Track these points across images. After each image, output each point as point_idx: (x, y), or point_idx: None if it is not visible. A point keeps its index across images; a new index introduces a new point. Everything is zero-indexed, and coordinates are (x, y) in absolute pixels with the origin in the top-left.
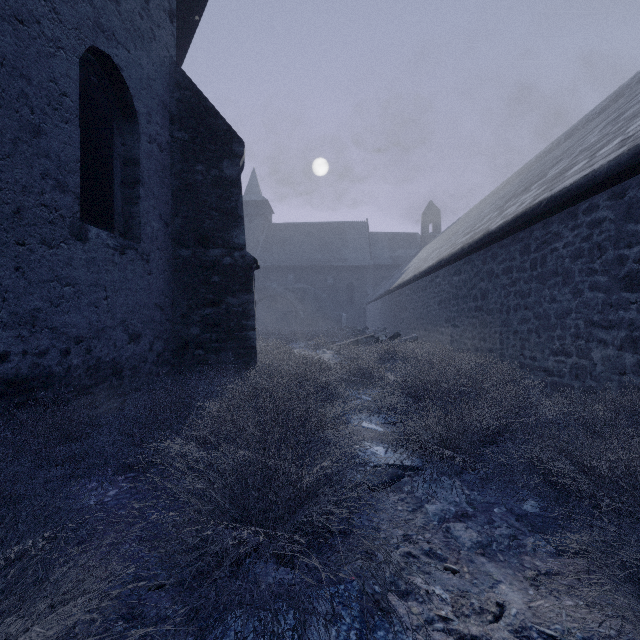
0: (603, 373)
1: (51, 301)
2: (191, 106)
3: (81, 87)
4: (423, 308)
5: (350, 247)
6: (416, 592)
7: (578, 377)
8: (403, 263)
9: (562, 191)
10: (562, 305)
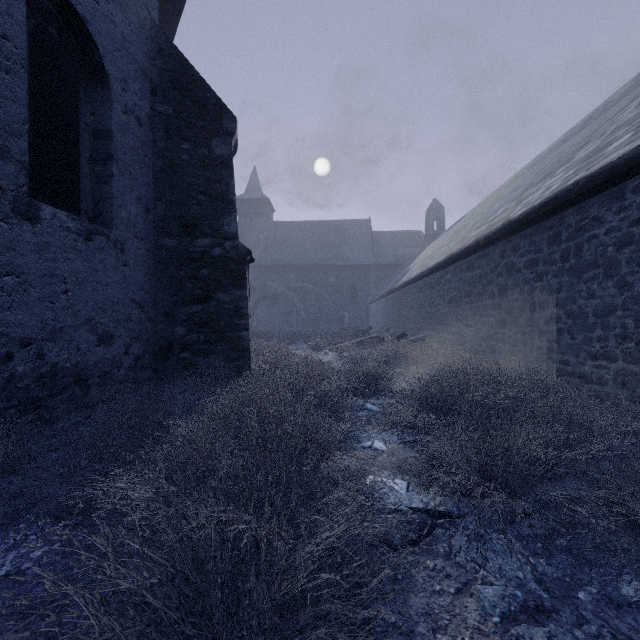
0: None
1: None
2: (176, 76)
3: (34, 37)
4: (431, 307)
5: (352, 246)
6: None
7: (626, 385)
8: (406, 262)
9: (606, 167)
10: (603, 301)
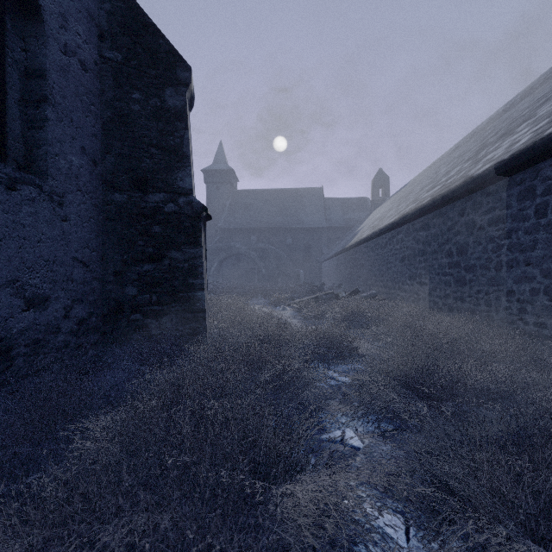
0: None
1: None
2: (125, 21)
3: None
4: (382, 265)
5: (307, 211)
6: None
7: None
8: (355, 225)
9: None
10: None
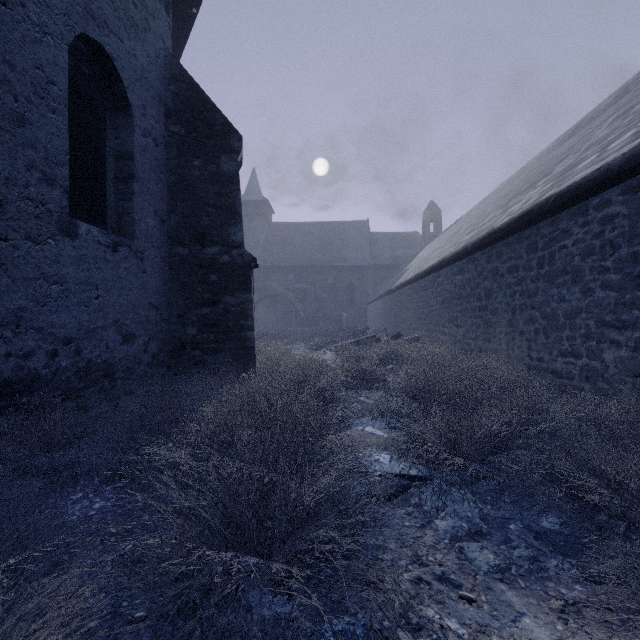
0: (616, 375)
1: (37, 300)
2: (188, 99)
3: (71, 77)
4: (425, 308)
5: (351, 247)
6: (430, 630)
7: (589, 379)
8: (404, 263)
9: (572, 186)
10: (571, 304)
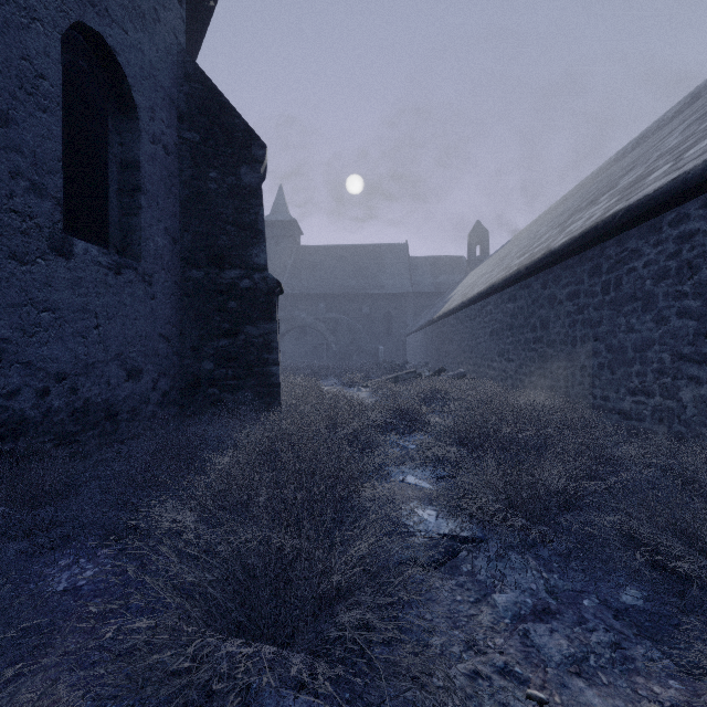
0: (695, 417)
1: (24, 329)
2: (203, 102)
3: (66, 72)
4: (471, 340)
5: (388, 272)
6: None
7: (662, 421)
8: (447, 290)
9: (643, 199)
10: (642, 335)
